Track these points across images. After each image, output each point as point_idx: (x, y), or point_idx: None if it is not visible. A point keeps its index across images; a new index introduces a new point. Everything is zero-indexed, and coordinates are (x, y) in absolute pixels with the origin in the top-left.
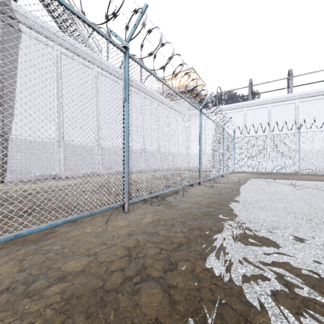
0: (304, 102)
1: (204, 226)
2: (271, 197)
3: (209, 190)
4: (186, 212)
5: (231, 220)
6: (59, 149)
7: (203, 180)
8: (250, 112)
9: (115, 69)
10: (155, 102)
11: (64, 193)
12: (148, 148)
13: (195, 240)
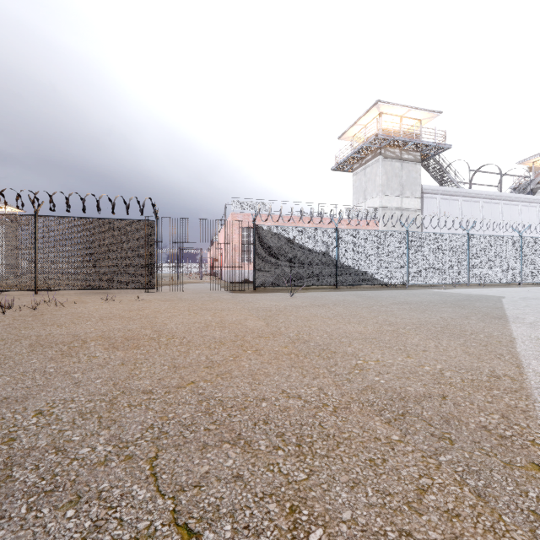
0: None
1: None
2: None
3: None
4: None
5: None
6: None
7: None
8: None
9: (476, 192)
10: (519, 204)
11: None
12: None
13: None
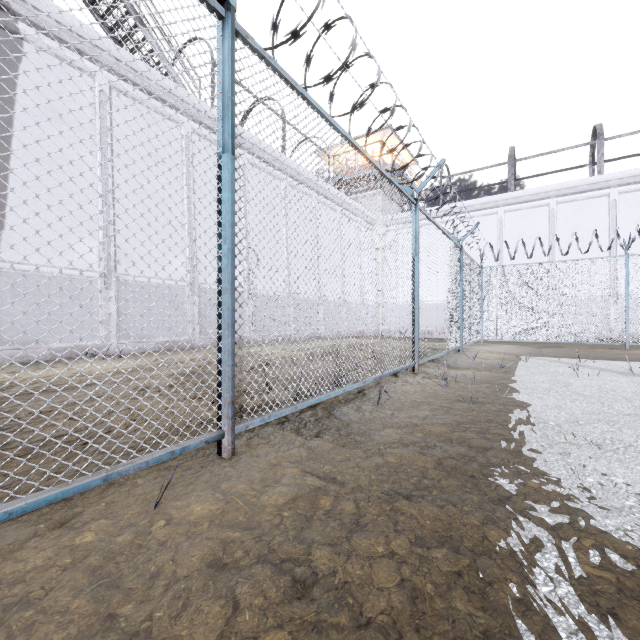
0: (629, 193)
1: (457, 522)
2: (602, 409)
3: (439, 386)
4: (393, 463)
5: (536, 499)
6: (106, 292)
7: (421, 362)
8: (512, 215)
9: None
10: (313, 196)
11: (94, 394)
12: (297, 291)
13: (444, 606)
